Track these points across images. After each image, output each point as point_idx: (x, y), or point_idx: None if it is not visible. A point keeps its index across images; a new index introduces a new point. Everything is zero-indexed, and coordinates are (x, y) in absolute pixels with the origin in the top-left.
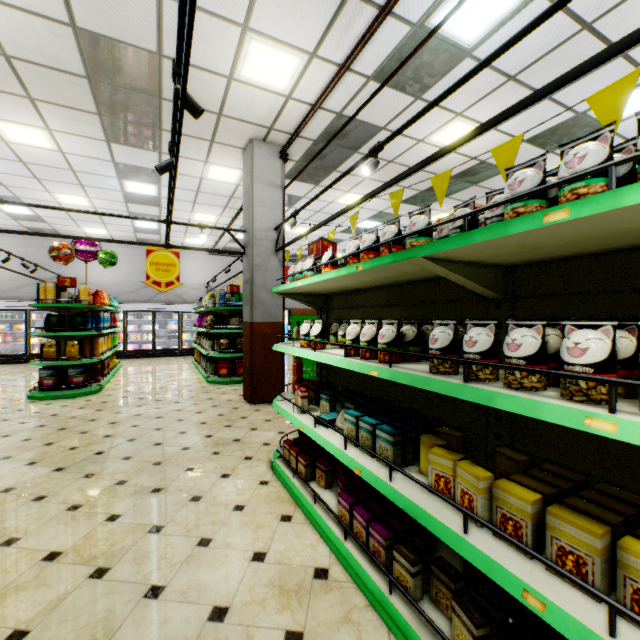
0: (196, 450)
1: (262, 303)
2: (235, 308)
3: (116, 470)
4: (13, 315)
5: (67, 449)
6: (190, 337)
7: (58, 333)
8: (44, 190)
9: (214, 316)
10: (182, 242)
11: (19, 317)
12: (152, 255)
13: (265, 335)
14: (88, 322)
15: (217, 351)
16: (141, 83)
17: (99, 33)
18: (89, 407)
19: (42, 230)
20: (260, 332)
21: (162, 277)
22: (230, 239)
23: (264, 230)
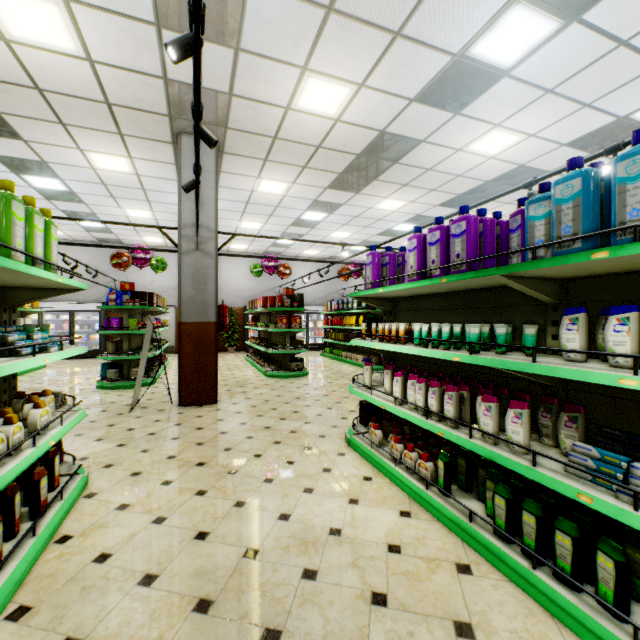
0: None
1: None
2: None
3: None
4: None
5: None
6: None
7: None
8: (333, 230)
9: None
10: (361, 258)
11: None
12: None
13: None
14: None
15: None
16: (514, 182)
17: (530, 166)
18: None
19: (272, 252)
20: None
21: None
22: None
23: None
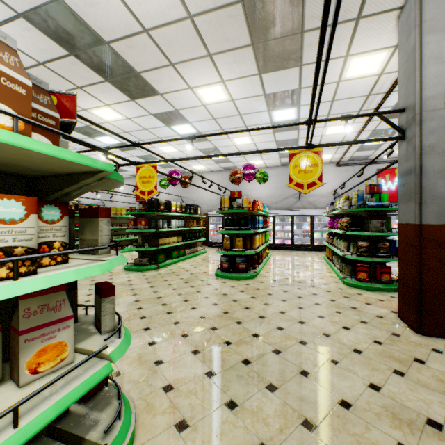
0: (362, 418)
1: (437, 198)
2: (376, 209)
3: (258, 410)
4: (217, 219)
5: (222, 342)
6: (319, 236)
7: (230, 231)
8: (227, 138)
9: (350, 218)
10: None
11: (219, 220)
12: (294, 158)
13: (442, 242)
14: (248, 223)
15: (353, 253)
16: None
17: None
18: (246, 292)
19: (229, 168)
20: (433, 238)
21: (303, 179)
22: (357, 148)
23: (440, 96)
